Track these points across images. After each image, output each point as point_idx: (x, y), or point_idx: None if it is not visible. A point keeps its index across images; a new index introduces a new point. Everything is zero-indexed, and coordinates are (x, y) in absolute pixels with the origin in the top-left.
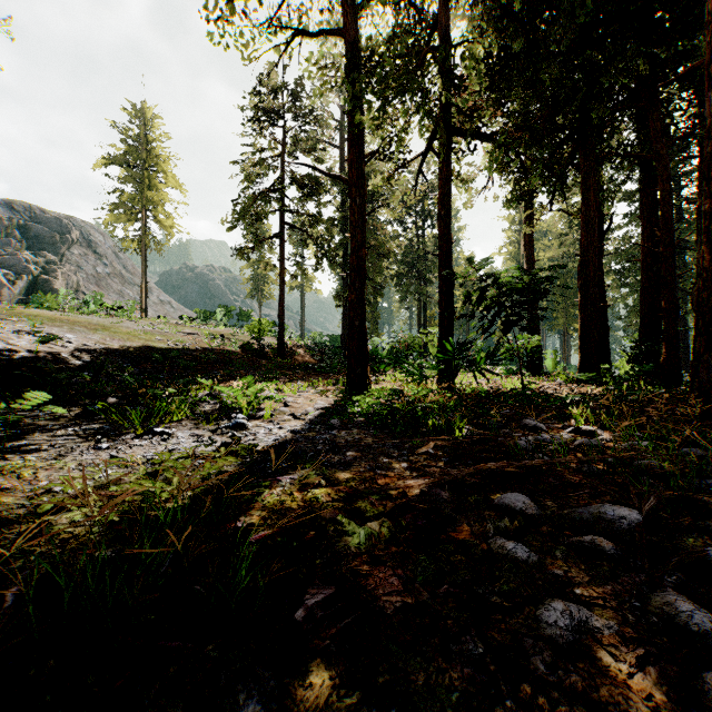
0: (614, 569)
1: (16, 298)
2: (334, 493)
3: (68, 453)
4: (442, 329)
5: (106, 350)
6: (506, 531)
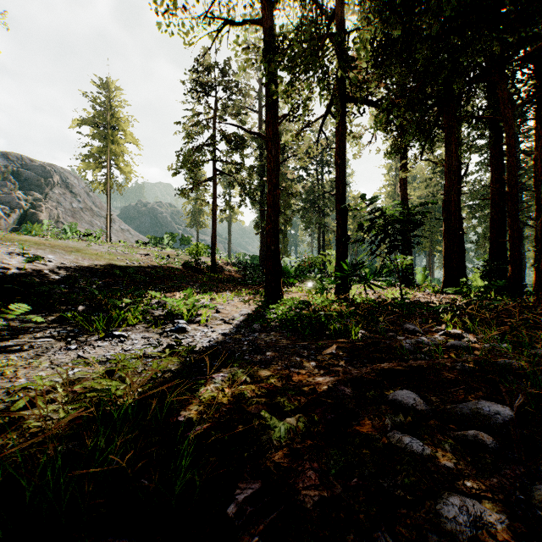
0: (496, 461)
1: (10, 227)
2: (257, 389)
3: (44, 353)
4: (338, 252)
5: (78, 268)
6: (401, 424)
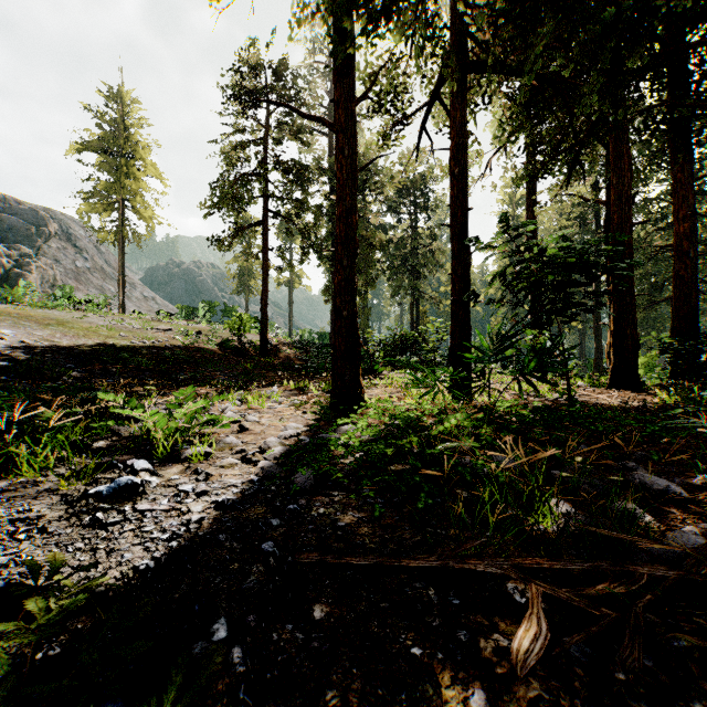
0: None
1: None
2: None
3: None
4: (456, 322)
5: (48, 349)
6: None
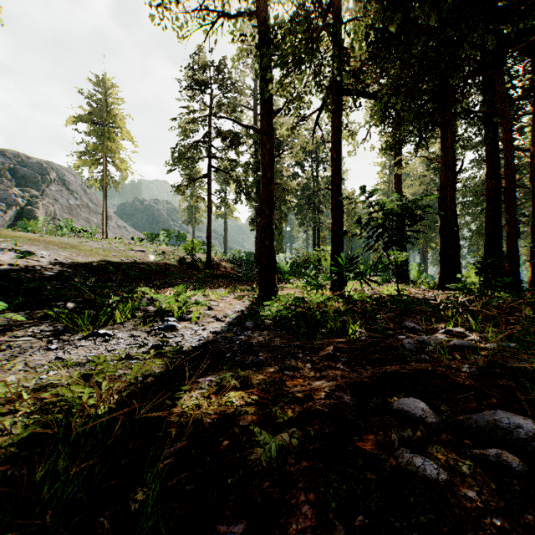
0: (525, 488)
1: (7, 224)
2: (247, 396)
3: (21, 353)
4: (334, 248)
5: (72, 264)
6: (409, 440)
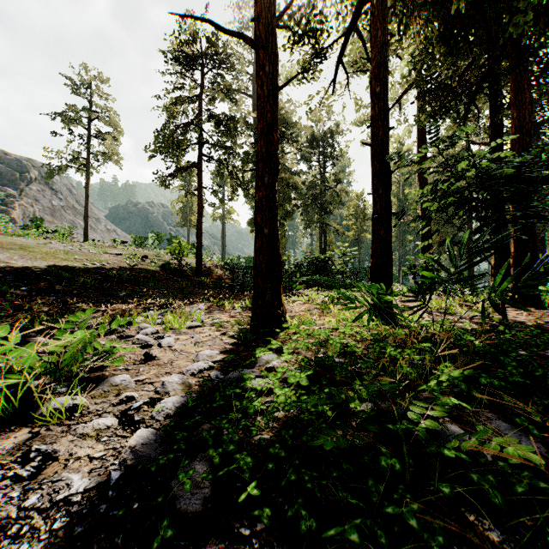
0: None
1: None
2: None
3: None
4: (377, 241)
5: (2, 269)
6: None
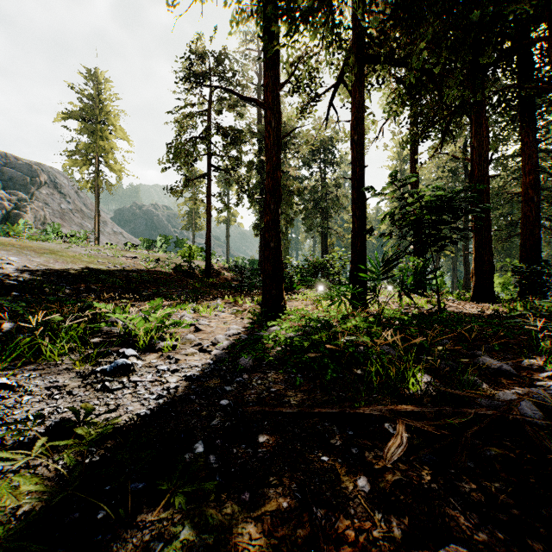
0: None
1: None
2: None
3: None
4: (355, 251)
5: (45, 272)
6: None
